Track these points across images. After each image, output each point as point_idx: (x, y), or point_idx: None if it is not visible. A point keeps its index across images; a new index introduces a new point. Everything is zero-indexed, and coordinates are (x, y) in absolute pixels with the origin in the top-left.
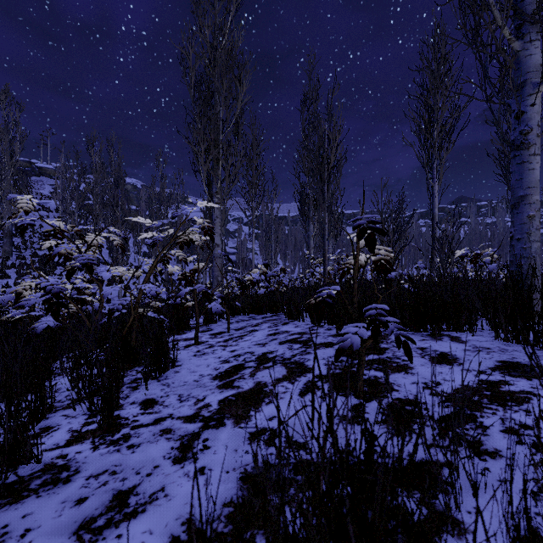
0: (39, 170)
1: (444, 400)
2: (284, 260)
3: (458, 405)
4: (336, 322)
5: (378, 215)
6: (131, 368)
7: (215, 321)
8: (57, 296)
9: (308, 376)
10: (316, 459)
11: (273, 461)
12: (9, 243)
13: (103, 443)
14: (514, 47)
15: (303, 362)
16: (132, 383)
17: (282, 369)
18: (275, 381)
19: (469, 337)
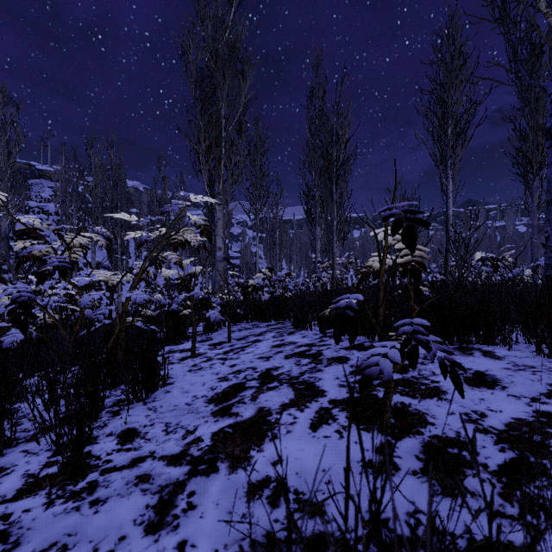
0: (39, 172)
1: (496, 439)
2: (289, 265)
3: (517, 449)
4: (348, 332)
5: (417, 203)
6: (116, 386)
7: (216, 329)
8: (23, 305)
9: (320, 401)
10: (337, 532)
11: (279, 533)
12: (6, 247)
13: (60, 496)
14: (551, 22)
15: (313, 382)
16: (114, 406)
17: (289, 391)
18: (280, 407)
19: (504, 351)
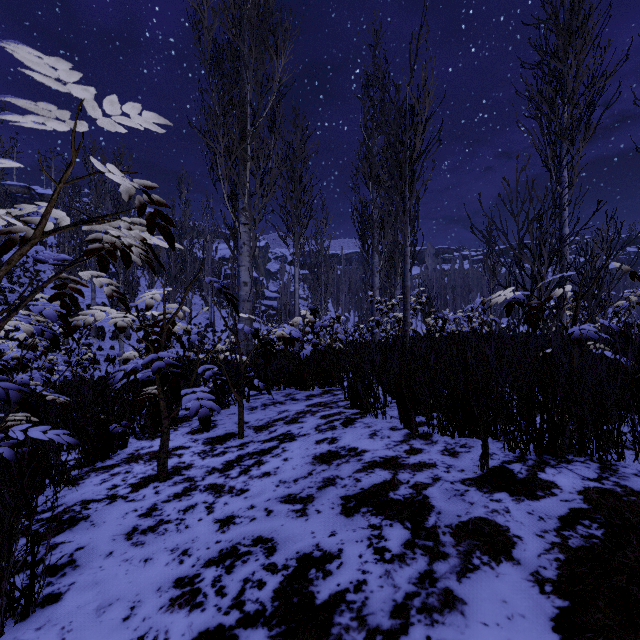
0: (40, 197)
1: None
2: (336, 307)
3: None
4: (460, 431)
5: None
6: None
7: (227, 404)
8: None
9: None
10: None
11: None
12: None
13: None
14: None
15: None
16: None
17: None
18: None
19: None
